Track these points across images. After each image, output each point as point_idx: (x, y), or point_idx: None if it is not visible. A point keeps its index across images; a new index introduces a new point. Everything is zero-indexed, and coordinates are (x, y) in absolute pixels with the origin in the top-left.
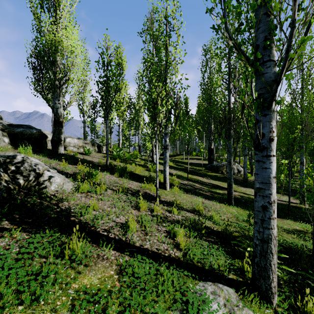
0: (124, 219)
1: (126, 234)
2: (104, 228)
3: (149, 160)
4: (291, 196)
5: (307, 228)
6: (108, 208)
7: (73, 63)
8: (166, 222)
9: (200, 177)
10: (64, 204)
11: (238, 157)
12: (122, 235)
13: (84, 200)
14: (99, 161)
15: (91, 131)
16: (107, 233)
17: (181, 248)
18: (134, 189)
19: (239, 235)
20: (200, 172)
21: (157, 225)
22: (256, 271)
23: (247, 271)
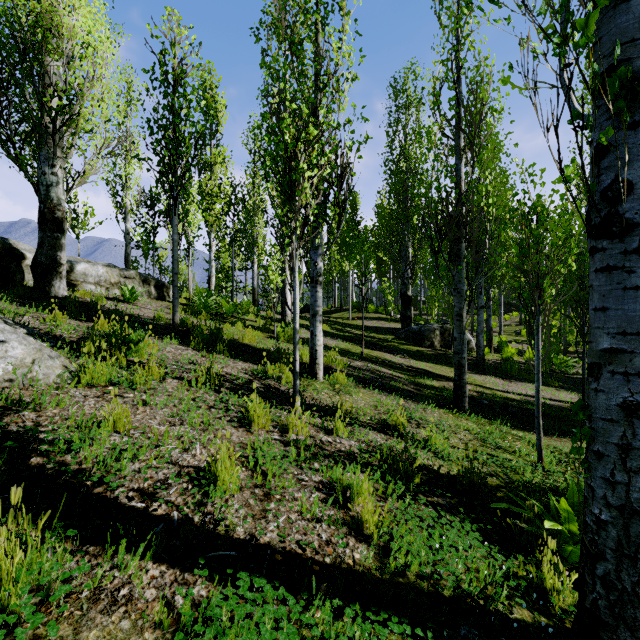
0: (202, 457)
1: (206, 501)
2: (139, 486)
3: (277, 319)
4: (574, 391)
5: None
6: (161, 426)
7: (93, 84)
8: (320, 458)
9: (388, 354)
10: (20, 419)
11: None
12: (194, 507)
13: (91, 405)
14: (155, 316)
15: (144, 256)
16: (146, 502)
17: (369, 532)
18: (239, 377)
19: (499, 483)
20: (386, 344)
21: (299, 468)
22: (602, 601)
23: (554, 590)
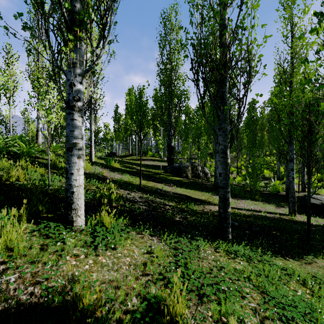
0: None
1: None
2: None
3: None
4: (271, 203)
5: None
6: None
7: None
8: None
9: (160, 184)
10: None
11: (196, 160)
12: None
13: None
14: None
15: None
16: None
17: None
18: None
19: None
20: (159, 176)
21: None
22: None
23: None
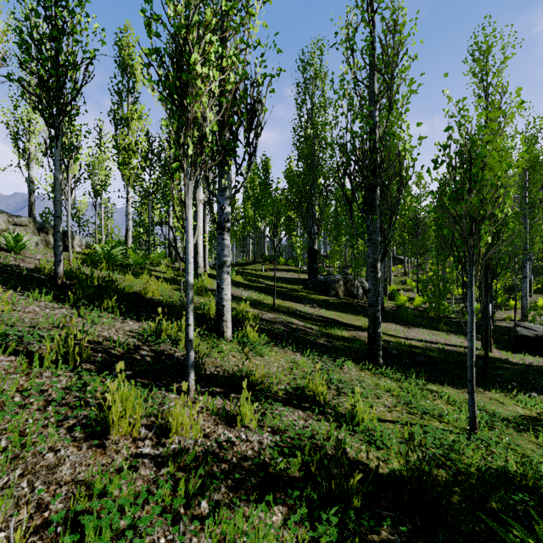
0: None
1: None
2: None
3: None
4: (460, 335)
5: (535, 409)
6: None
7: None
8: (212, 488)
9: (298, 304)
10: None
11: None
12: None
13: None
14: (37, 266)
15: None
16: None
17: None
18: (122, 343)
19: (447, 477)
20: (296, 294)
21: (170, 525)
22: None
23: None
